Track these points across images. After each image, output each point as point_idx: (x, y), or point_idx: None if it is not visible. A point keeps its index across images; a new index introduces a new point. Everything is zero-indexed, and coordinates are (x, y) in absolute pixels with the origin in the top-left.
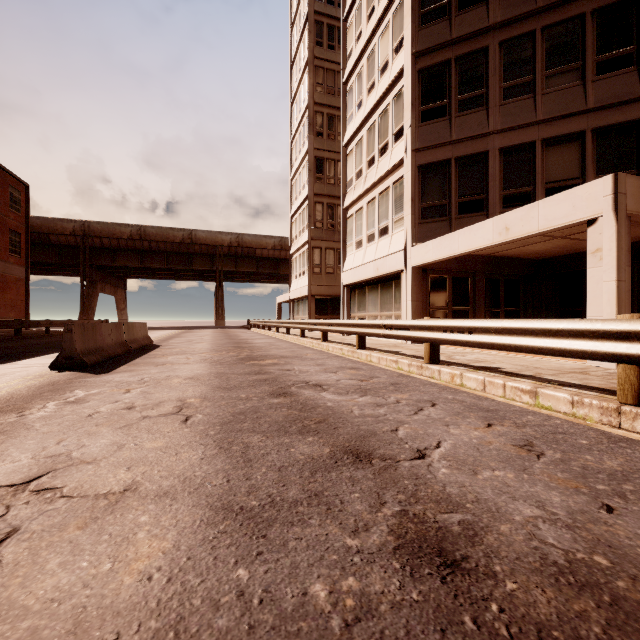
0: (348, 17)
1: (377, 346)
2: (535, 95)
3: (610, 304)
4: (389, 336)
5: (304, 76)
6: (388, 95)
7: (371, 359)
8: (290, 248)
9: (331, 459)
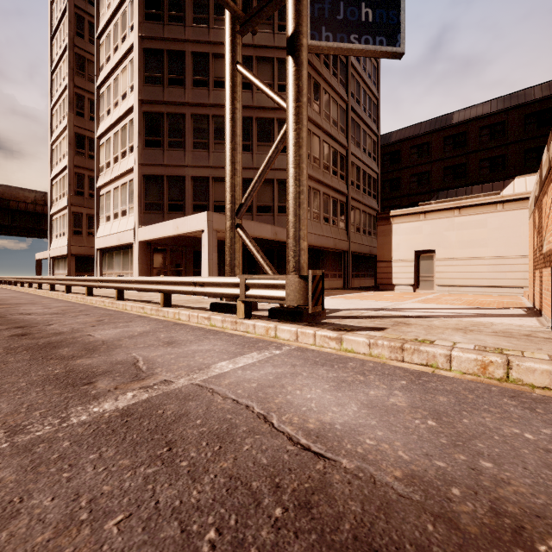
0: (101, 37)
1: (108, 294)
2: (209, 151)
3: (207, 270)
4: (101, 286)
5: (64, 56)
6: (127, 117)
7: (93, 302)
8: (50, 208)
9: (6, 329)
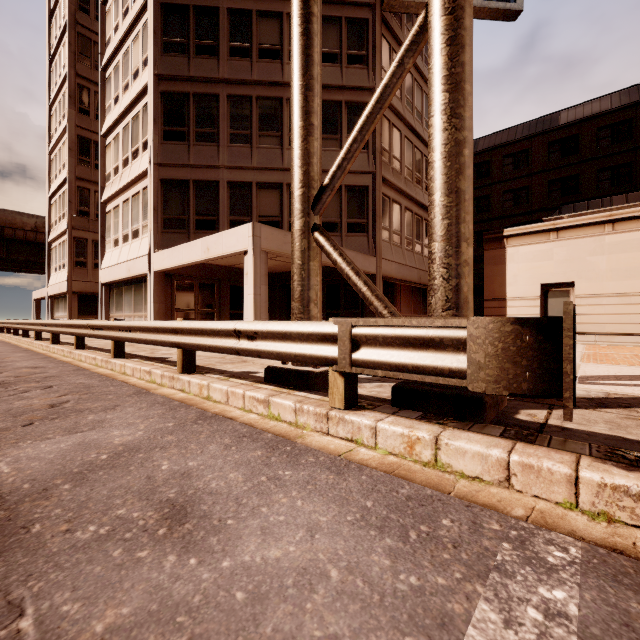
0: (107, 2)
1: (109, 346)
2: (252, 146)
3: (251, 310)
4: (92, 336)
5: (64, 38)
6: (139, 102)
7: (81, 358)
8: (48, 234)
9: None
